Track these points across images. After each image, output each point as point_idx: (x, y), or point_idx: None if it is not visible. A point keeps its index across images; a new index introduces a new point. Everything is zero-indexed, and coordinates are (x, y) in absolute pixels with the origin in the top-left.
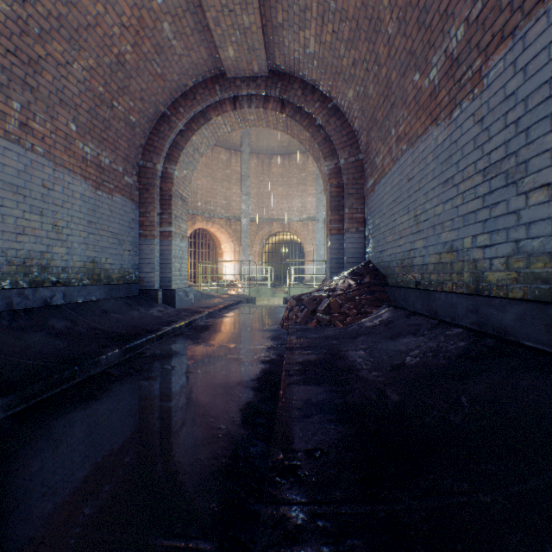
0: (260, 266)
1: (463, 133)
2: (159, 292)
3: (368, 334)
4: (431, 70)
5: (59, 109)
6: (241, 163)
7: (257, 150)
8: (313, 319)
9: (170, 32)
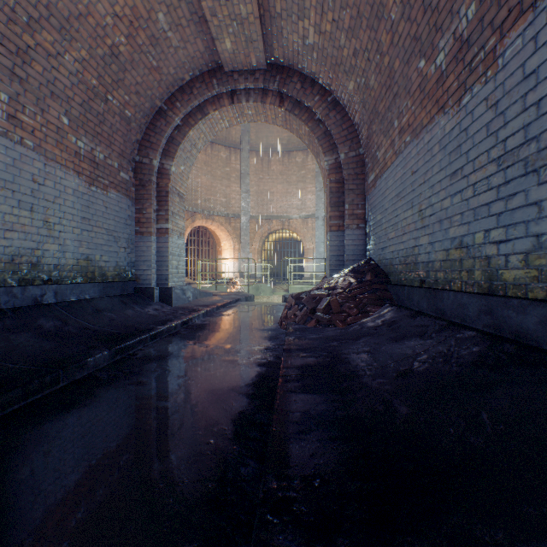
0: (260, 264)
1: (474, 119)
2: (155, 290)
3: (371, 335)
4: (438, 55)
5: (50, 101)
6: (240, 161)
7: (256, 148)
8: (312, 318)
9: (165, 23)
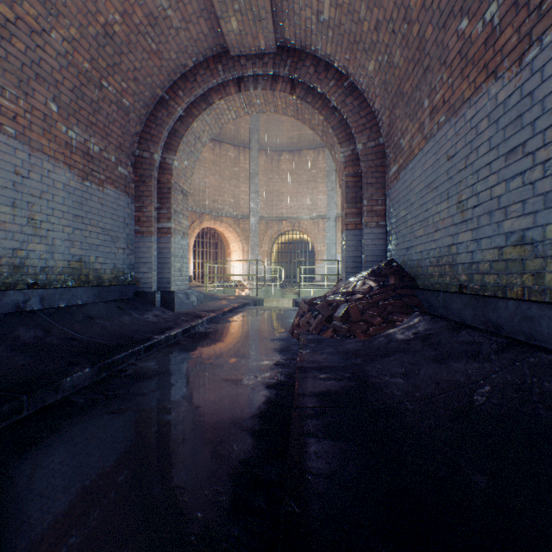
0: (269, 266)
1: (545, 78)
2: (156, 295)
3: (402, 351)
4: (488, 7)
5: (35, 84)
6: (249, 160)
7: (266, 147)
8: (329, 328)
9: None
